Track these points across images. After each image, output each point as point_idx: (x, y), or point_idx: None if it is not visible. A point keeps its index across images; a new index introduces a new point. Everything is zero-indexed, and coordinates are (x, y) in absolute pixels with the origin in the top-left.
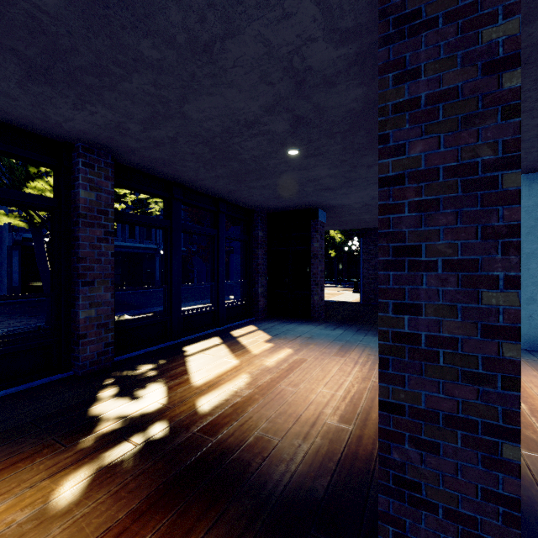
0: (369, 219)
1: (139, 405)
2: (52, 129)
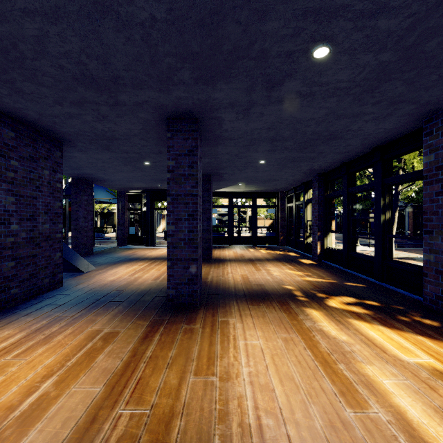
0: None
1: (336, 302)
2: (403, 128)
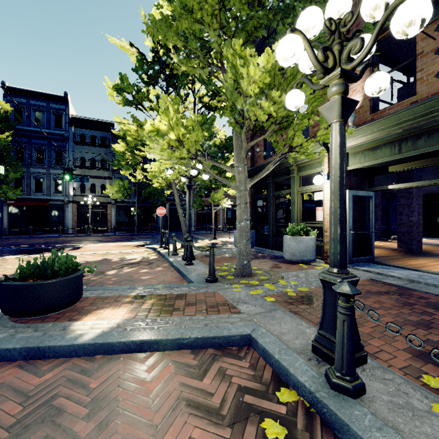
0: None
1: None
2: None
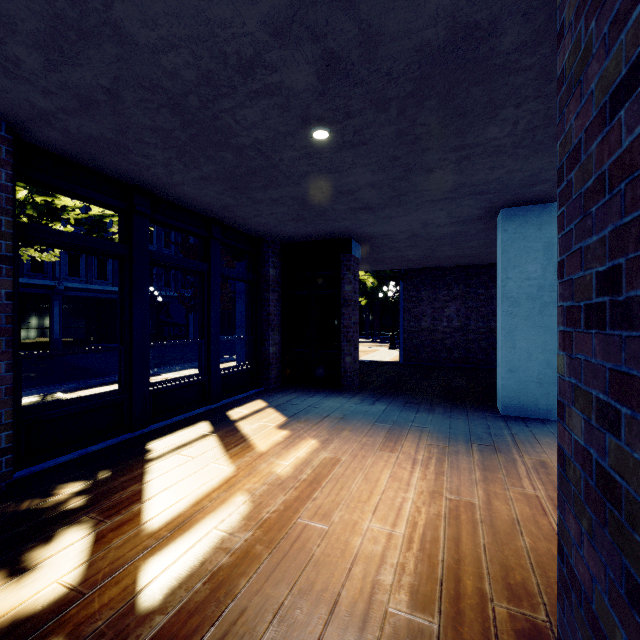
0: (413, 257)
1: (20, 593)
2: None
